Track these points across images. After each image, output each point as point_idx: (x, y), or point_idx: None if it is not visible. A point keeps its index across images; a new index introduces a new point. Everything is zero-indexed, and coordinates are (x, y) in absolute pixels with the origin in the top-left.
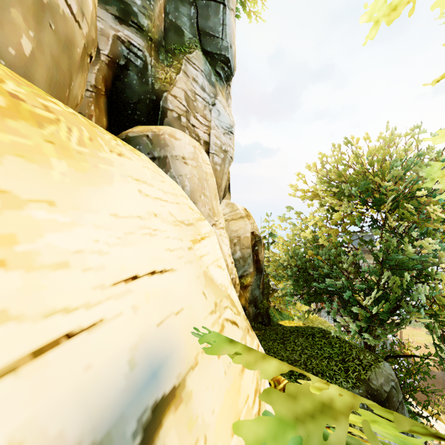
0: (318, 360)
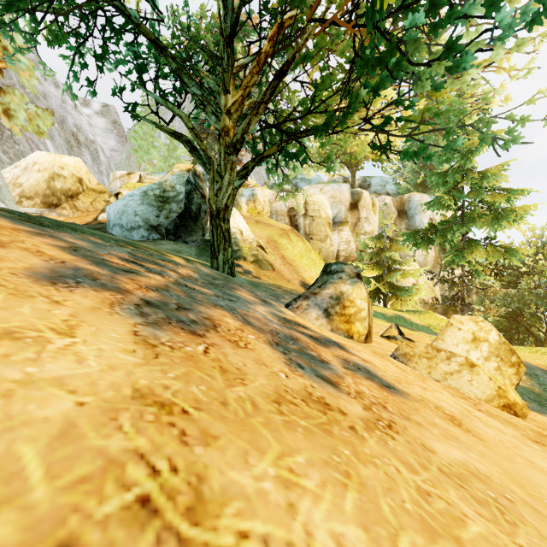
0: None
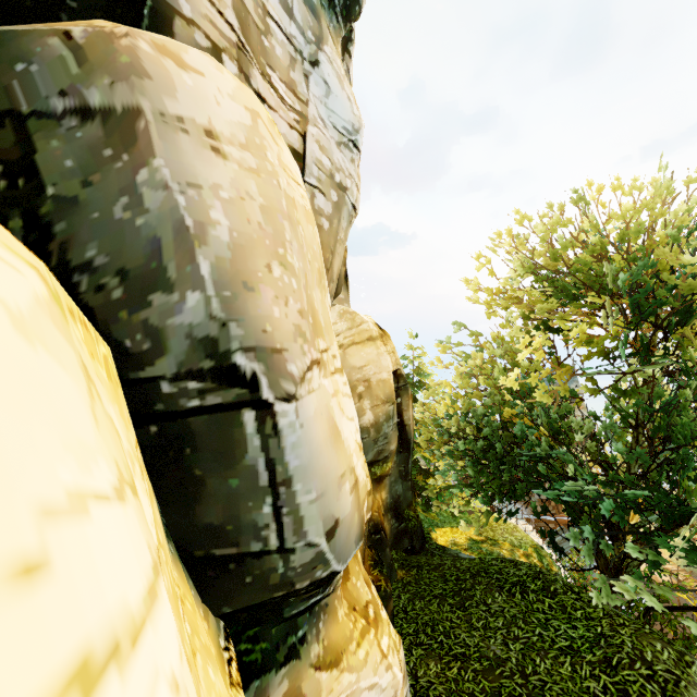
0: (548, 660)
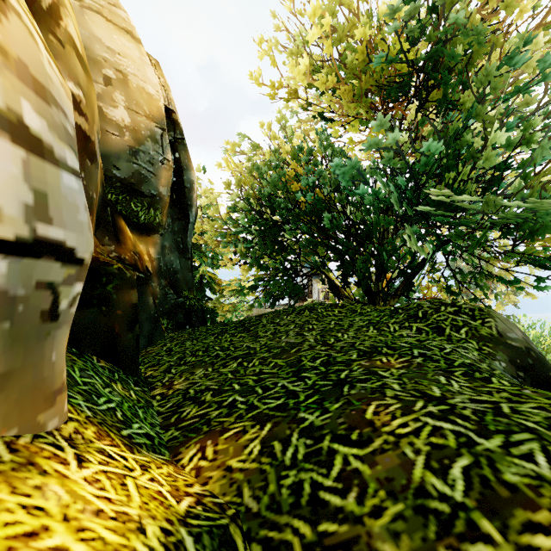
0: (350, 332)
